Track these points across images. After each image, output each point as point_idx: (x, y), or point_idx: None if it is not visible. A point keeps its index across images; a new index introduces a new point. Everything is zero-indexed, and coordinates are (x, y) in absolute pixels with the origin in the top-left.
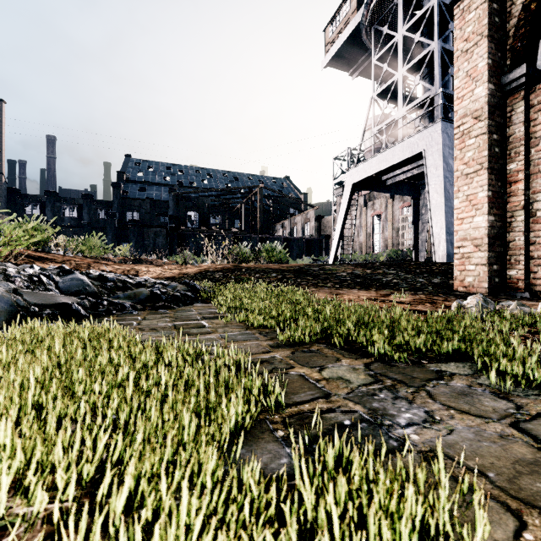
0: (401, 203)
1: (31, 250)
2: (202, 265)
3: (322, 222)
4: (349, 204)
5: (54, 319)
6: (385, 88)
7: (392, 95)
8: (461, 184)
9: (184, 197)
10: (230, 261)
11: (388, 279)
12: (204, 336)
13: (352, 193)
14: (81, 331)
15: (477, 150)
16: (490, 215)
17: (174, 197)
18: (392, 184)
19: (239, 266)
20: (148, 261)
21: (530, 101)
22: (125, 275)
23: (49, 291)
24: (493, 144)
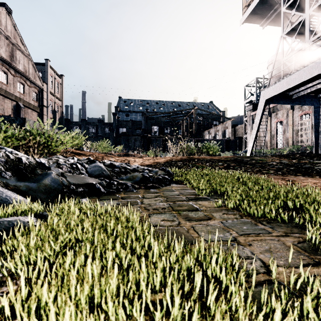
0: (300, 112)
1: (74, 149)
2: (166, 157)
3: (236, 129)
4: (262, 114)
5: (85, 195)
6: (292, 27)
7: (298, 32)
8: None
9: (150, 118)
10: (184, 154)
11: (320, 167)
12: (206, 222)
13: (265, 106)
14: (108, 224)
15: None
16: None
17: (144, 118)
18: (297, 98)
19: (192, 158)
20: (132, 155)
21: None
22: (125, 163)
23: (82, 174)
24: None
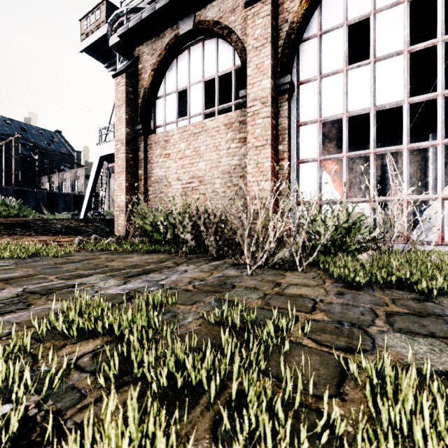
0: None
1: None
2: None
3: None
4: (99, 172)
5: None
6: None
7: None
8: (117, 177)
9: None
10: None
11: (87, 229)
12: None
13: (102, 163)
14: None
15: (122, 161)
16: (127, 195)
17: None
18: None
19: None
20: None
21: (147, 142)
22: None
23: None
24: (129, 159)
